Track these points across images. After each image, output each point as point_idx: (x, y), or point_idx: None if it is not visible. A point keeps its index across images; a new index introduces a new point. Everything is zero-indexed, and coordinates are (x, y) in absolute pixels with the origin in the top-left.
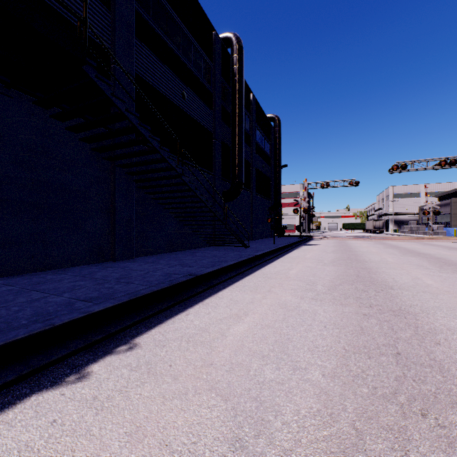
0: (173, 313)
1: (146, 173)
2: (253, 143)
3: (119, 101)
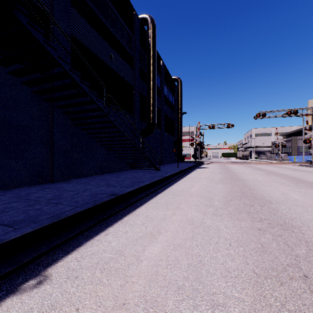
0: (94, 234)
1: (80, 113)
2: (163, 96)
3: (51, 48)
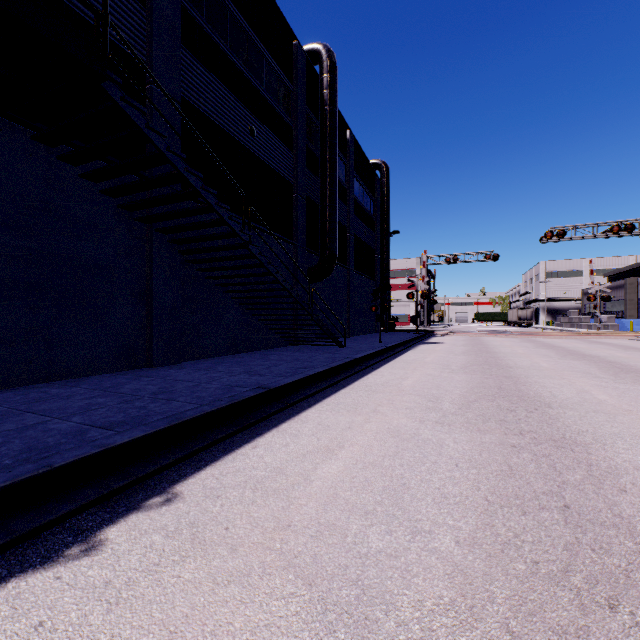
0: (234, 446)
1: (198, 241)
2: (351, 200)
3: (157, 135)
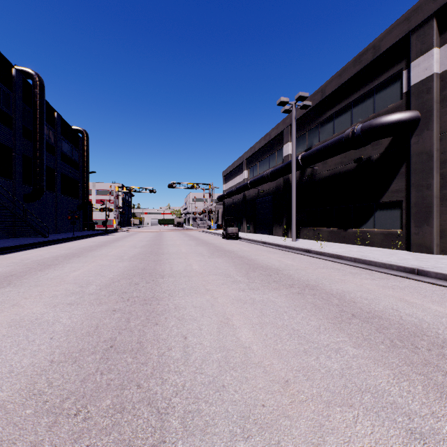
0: None
1: None
2: (59, 153)
3: None
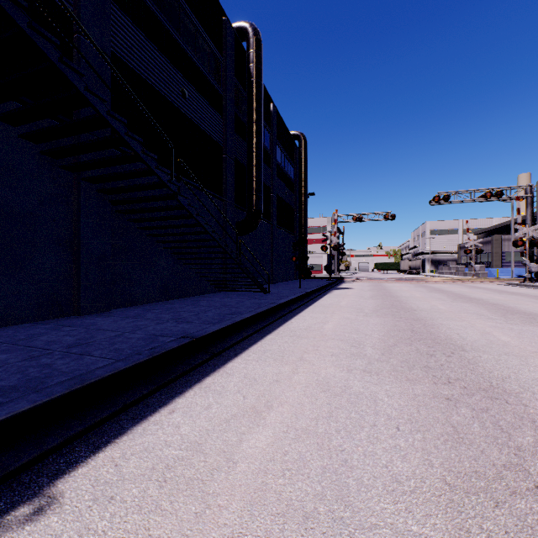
0: (148, 410)
1: (127, 192)
2: (274, 165)
3: (73, 72)
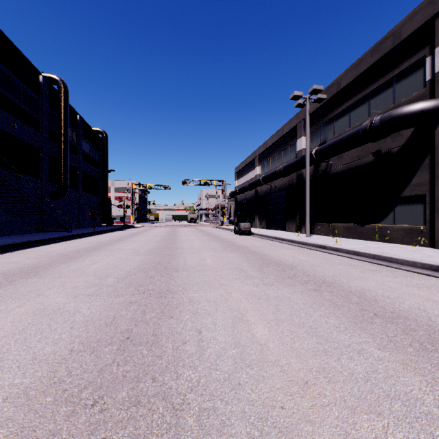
0: (25, 249)
1: None
2: (81, 154)
3: None
